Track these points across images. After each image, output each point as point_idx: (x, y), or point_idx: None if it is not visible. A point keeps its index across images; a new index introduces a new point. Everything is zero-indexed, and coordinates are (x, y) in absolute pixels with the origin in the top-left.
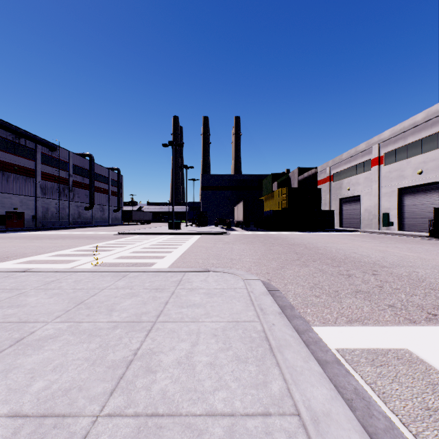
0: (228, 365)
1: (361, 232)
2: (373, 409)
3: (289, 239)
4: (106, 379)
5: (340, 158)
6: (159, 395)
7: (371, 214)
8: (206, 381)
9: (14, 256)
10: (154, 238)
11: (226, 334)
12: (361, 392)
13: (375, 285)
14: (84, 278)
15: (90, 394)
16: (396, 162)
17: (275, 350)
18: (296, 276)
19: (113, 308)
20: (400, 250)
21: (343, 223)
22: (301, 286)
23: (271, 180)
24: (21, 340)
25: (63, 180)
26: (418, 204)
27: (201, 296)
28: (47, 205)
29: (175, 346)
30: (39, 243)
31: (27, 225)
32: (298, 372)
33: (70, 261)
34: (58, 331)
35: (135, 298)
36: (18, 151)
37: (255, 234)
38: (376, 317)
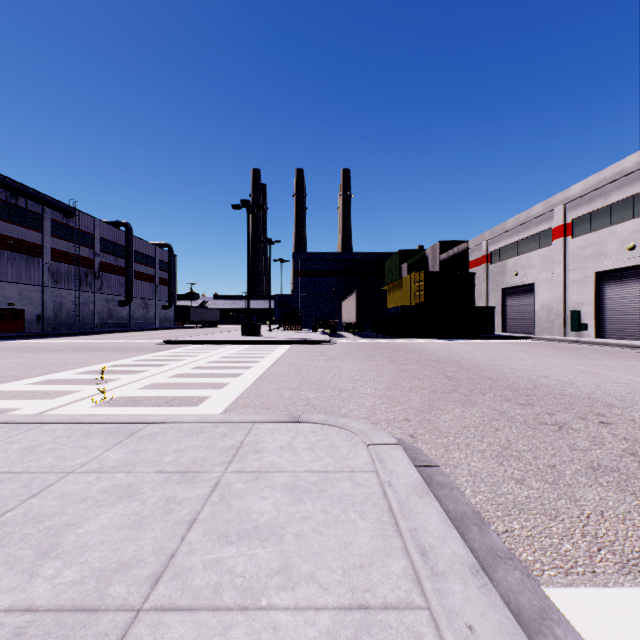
0: None
1: (537, 340)
2: None
3: (429, 352)
4: None
5: (503, 228)
6: None
7: (552, 312)
8: None
9: None
10: (217, 350)
11: None
12: None
13: (621, 451)
14: (47, 439)
15: None
16: (591, 232)
17: None
18: (462, 428)
19: (55, 543)
20: (619, 372)
21: (508, 327)
22: (478, 452)
23: (398, 260)
24: None
25: (85, 262)
26: (627, 296)
27: (276, 498)
28: (61, 299)
29: None
30: (30, 359)
31: (28, 329)
32: None
33: (61, 394)
34: None
35: (124, 505)
36: (16, 217)
37: (375, 343)
38: None
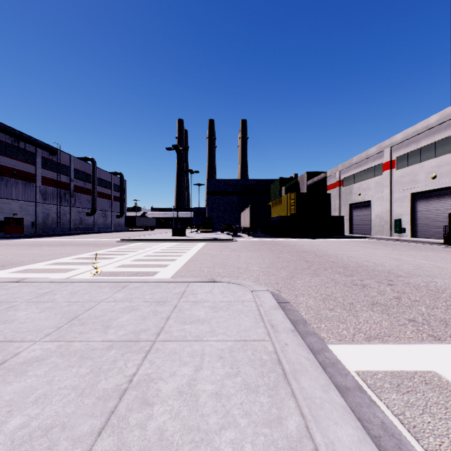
0: (236, 396)
1: (372, 239)
2: (405, 449)
3: (297, 246)
4: (95, 414)
5: (350, 162)
6: (155, 435)
7: (382, 220)
8: (210, 417)
9: (10, 264)
10: (158, 245)
11: (234, 356)
12: (389, 427)
13: (392, 297)
14: (80, 289)
15: (74, 434)
16: (408, 166)
17: (289, 376)
18: (307, 287)
19: (109, 324)
20: (415, 258)
21: (354, 230)
22: (313, 297)
23: (279, 184)
24: (3, 364)
25: (64, 185)
26: (431, 209)
27: (206, 310)
28: (48, 211)
29: (176, 371)
30: (37, 251)
31: (26, 231)
32: (317, 405)
33: (69, 270)
34: (46, 352)
35: (134, 313)
36: (18, 155)
37: (262, 240)
38: (396, 333)
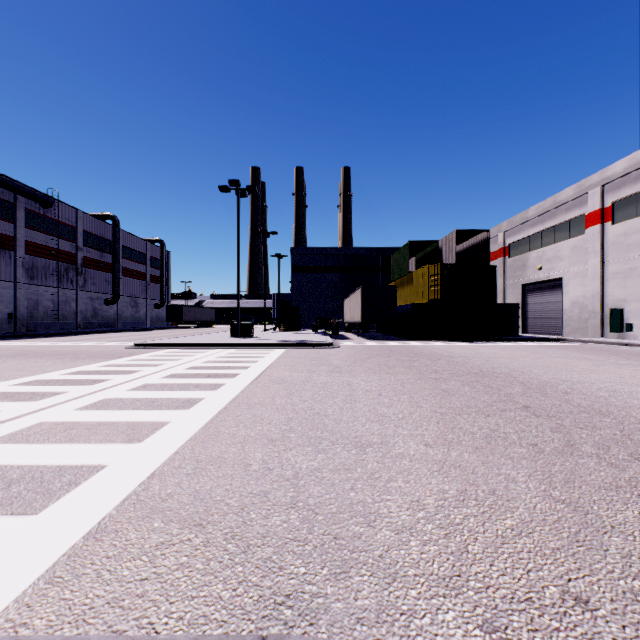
0: None
1: (572, 343)
2: None
3: (459, 359)
4: None
5: (523, 217)
6: None
7: (585, 310)
8: None
9: None
10: (193, 356)
11: None
12: None
13: None
14: None
15: None
16: (638, 216)
17: None
18: None
19: None
20: None
21: (529, 327)
22: None
23: (408, 252)
24: None
25: (66, 256)
26: None
27: None
28: (37, 296)
29: None
30: None
31: None
32: None
33: None
34: None
35: None
36: None
37: (385, 346)
38: None
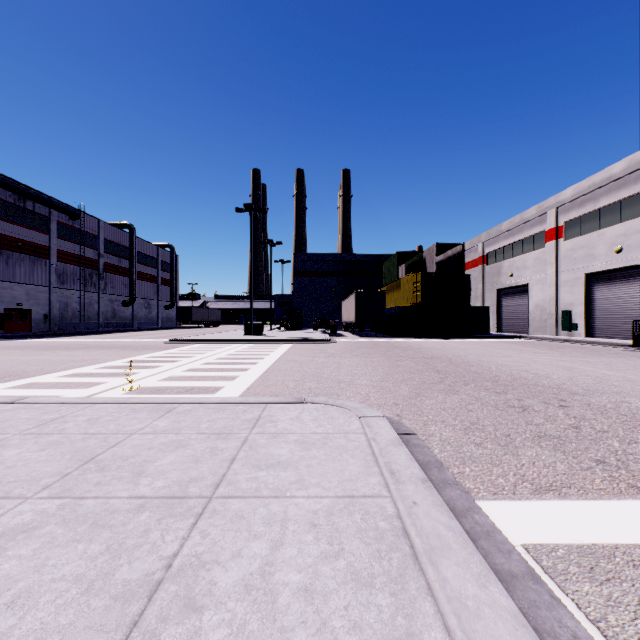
0: (337, 594)
1: (530, 339)
2: None
3: (424, 350)
4: (106, 627)
5: (498, 230)
6: None
7: (544, 312)
8: (296, 633)
9: (7, 376)
10: (223, 348)
11: (333, 523)
12: None
13: (567, 425)
14: (104, 414)
15: None
16: (582, 235)
17: (422, 558)
18: (441, 410)
19: (143, 470)
20: (595, 367)
21: (503, 326)
22: (450, 426)
23: (396, 261)
24: None
25: (90, 263)
26: (615, 297)
27: (290, 447)
28: (66, 299)
29: (242, 549)
30: (49, 356)
31: (36, 328)
32: (470, 612)
33: (92, 385)
34: (40, 517)
35: (182, 451)
36: (24, 220)
37: (373, 342)
38: (580, 482)
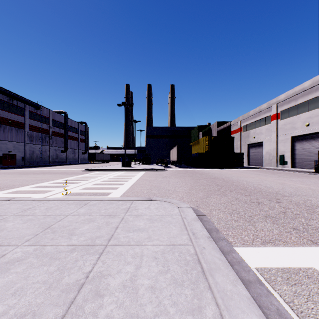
0: (166, 289)
1: (263, 169)
2: None
3: (211, 174)
4: (59, 304)
5: (248, 115)
6: None
7: (271, 155)
8: (147, 306)
9: (5, 187)
10: (111, 173)
11: (165, 257)
12: (283, 313)
13: (280, 211)
14: (53, 205)
15: None
16: (289, 117)
17: (207, 273)
18: (218, 204)
19: (73, 232)
20: (295, 183)
21: (250, 162)
22: (222, 212)
23: (197, 130)
24: None
25: (45, 131)
26: (305, 148)
27: (144, 222)
28: (33, 149)
29: (121, 269)
30: (25, 177)
31: (18, 163)
32: (228, 297)
33: (47, 191)
34: (25, 254)
35: (92, 223)
36: (12, 110)
37: (186, 170)
38: (284, 238)
